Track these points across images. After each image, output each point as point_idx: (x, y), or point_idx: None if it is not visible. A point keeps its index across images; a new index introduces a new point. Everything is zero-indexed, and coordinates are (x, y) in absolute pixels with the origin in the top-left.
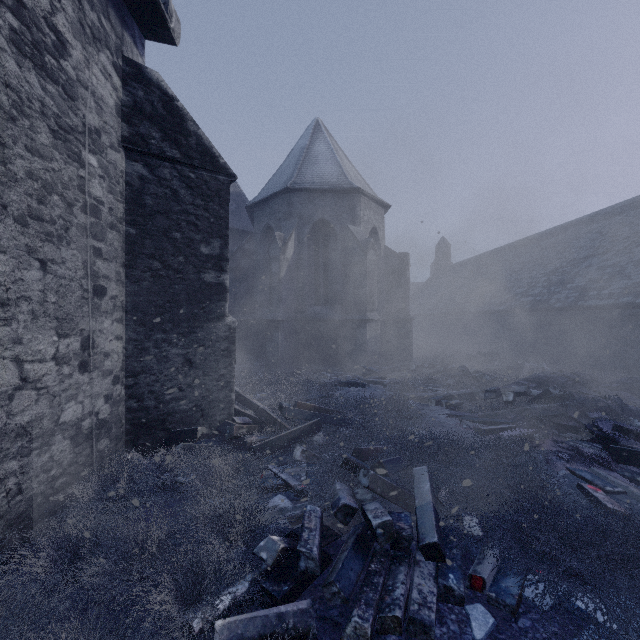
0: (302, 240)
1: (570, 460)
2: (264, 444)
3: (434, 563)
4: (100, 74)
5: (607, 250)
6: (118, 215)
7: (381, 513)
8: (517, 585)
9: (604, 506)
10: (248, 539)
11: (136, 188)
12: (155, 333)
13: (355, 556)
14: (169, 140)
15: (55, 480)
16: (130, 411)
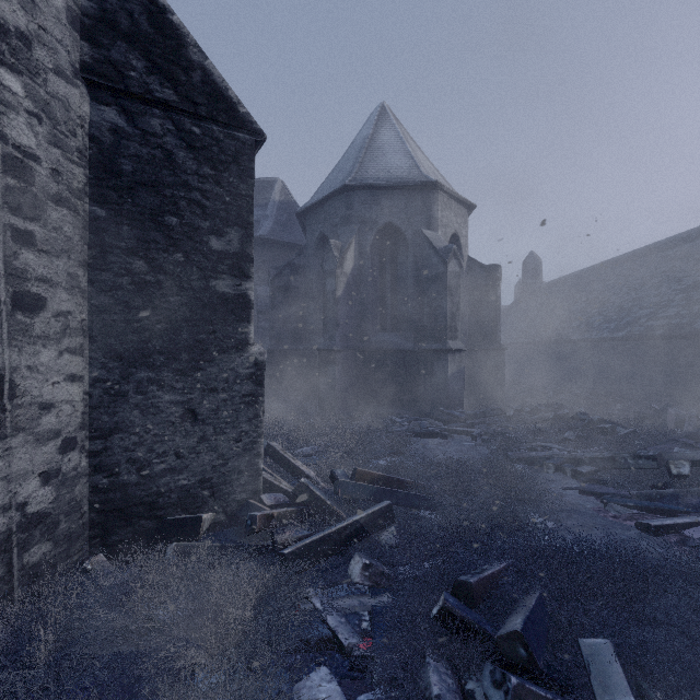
0: (364, 250)
1: None
2: (302, 549)
3: None
4: None
5: None
6: (73, 185)
7: None
8: None
9: None
10: None
11: (107, 146)
12: (138, 370)
13: None
14: (159, 73)
15: None
16: (97, 491)
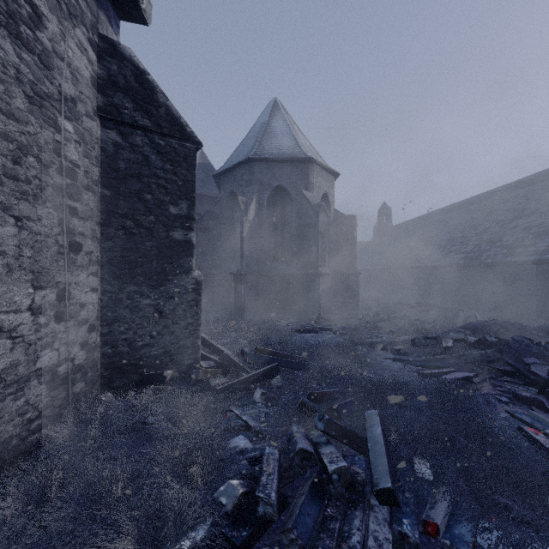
0: (262, 204)
1: (509, 403)
2: (227, 387)
3: (388, 507)
4: (76, 48)
5: (532, 212)
6: (93, 178)
7: (336, 458)
8: (470, 532)
9: (546, 449)
10: (209, 481)
11: (110, 154)
12: (128, 285)
13: (312, 501)
14: (141, 110)
15: (31, 422)
16: (105, 356)
